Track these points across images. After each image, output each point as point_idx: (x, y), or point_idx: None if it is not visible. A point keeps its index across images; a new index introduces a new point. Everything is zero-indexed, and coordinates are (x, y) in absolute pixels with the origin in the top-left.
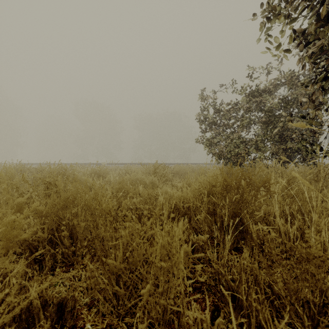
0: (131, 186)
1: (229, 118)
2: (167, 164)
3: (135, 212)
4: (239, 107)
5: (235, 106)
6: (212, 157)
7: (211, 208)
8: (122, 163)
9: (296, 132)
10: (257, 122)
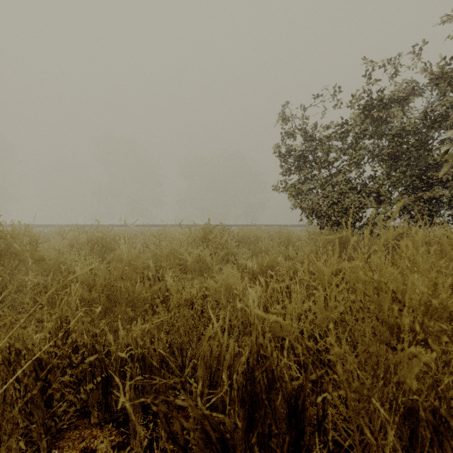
0: (150, 273)
1: (328, 150)
2: (227, 226)
3: (142, 360)
4: (349, 129)
5: (340, 128)
6: (300, 214)
7: (420, 406)
8: (159, 225)
9: (450, 171)
10: (379, 155)
